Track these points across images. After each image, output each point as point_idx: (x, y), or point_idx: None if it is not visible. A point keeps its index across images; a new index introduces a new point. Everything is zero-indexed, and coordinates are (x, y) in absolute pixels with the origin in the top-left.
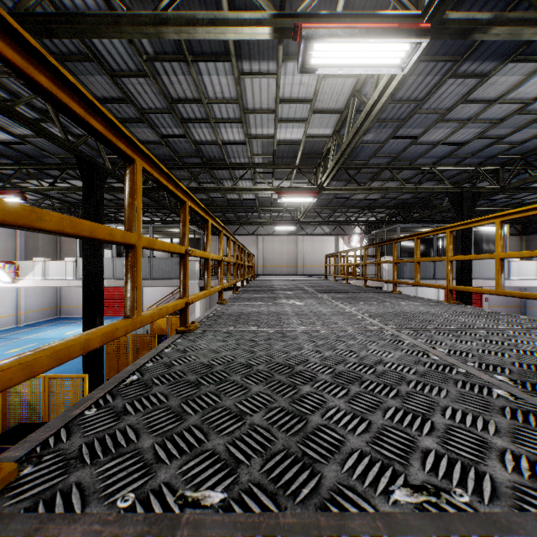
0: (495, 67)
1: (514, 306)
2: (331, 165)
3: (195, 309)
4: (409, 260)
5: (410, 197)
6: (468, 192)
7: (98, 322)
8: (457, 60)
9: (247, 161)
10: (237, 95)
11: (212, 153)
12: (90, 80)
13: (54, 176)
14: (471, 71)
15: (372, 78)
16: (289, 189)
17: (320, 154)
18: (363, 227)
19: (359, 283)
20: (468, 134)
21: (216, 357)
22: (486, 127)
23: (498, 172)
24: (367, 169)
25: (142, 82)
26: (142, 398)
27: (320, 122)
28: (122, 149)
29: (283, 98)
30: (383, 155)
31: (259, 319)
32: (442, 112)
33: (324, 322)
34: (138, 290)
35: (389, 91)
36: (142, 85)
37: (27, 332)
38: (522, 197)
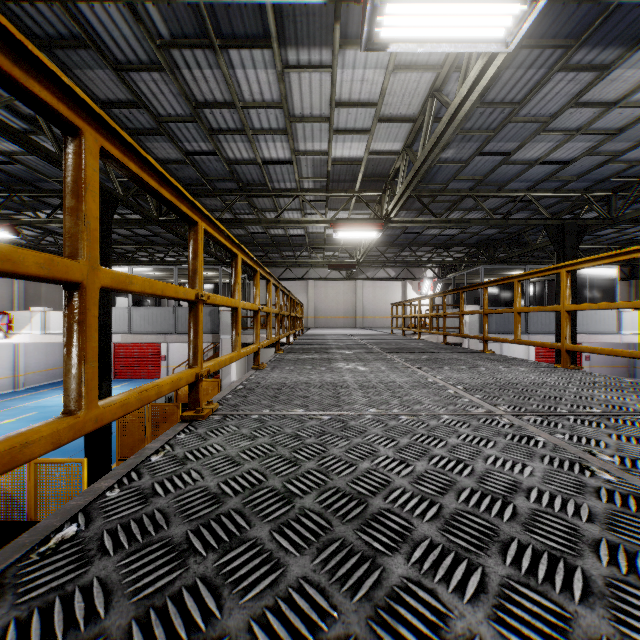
0: (619, 56)
1: (621, 366)
2: (401, 190)
3: (230, 370)
4: (506, 310)
5: (496, 232)
6: (572, 225)
7: (104, 389)
8: (571, 46)
9: (295, 186)
10: (280, 96)
11: (250, 176)
12: (89, 77)
13: (54, 206)
14: (586, 62)
15: (456, 72)
16: (346, 221)
17: (385, 177)
18: (436, 270)
19: (433, 338)
20: (575, 150)
21: (233, 476)
22: (599, 140)
23: (610, 199)
24: (445, 197)
25: (156, 79)
26: (54, 603)
27: (388, 134)
28: (46, 101)
29: (340, 101)
30: (466, 178)
31: (308, 394)
32: (545, 120)
33: (402, 400)
34: (88, 364)
35: (483, 84)
36: (157, 82)
37: (26, 398)
38: (634, 232)
